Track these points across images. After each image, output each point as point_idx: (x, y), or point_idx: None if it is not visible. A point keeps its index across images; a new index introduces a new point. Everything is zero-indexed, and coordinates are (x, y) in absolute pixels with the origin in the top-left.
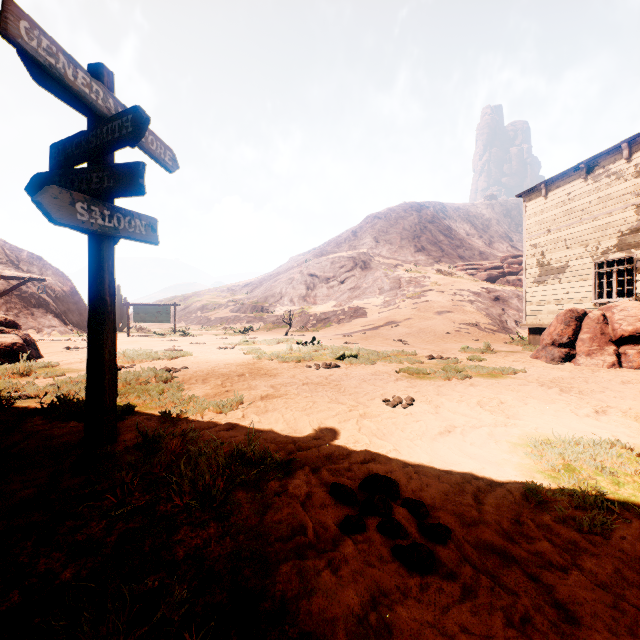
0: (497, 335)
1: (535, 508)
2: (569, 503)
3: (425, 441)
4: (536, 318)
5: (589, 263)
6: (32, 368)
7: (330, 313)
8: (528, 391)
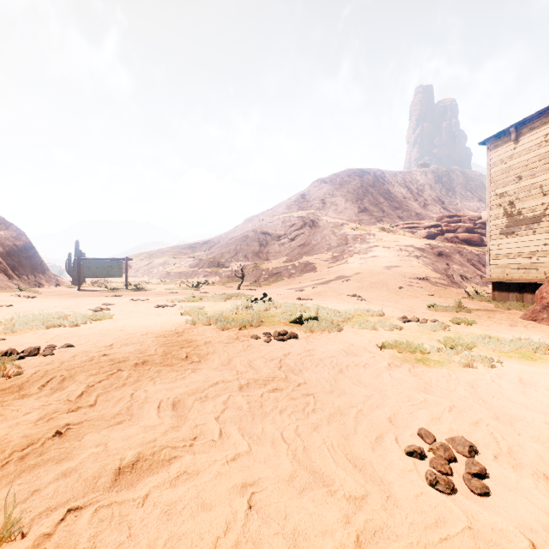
0: (449, 289)
1: None
2: None
3: None
4: (503, 272)
5: None
6: None
7: (281, 268)
8: None
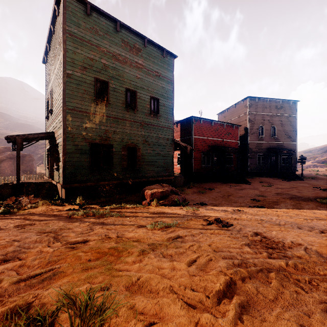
0: None
1: None
2: None
3: None
4: None
5: None
6: None
7: None
8: None
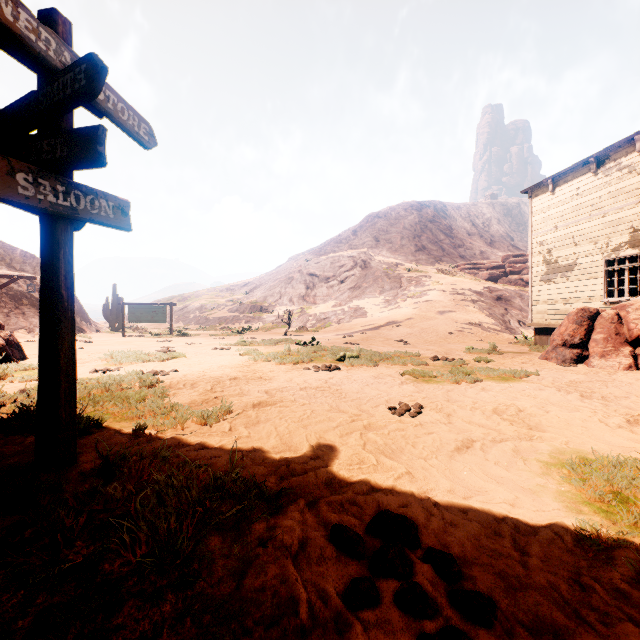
0: (501, 335)
1: (594, 559)
2: (637, 552)
3: (441, 460)
4: (542, 318)
5: (599, 260)
6: (8, 371)
7: (330, 313)
8: (546, 397)
